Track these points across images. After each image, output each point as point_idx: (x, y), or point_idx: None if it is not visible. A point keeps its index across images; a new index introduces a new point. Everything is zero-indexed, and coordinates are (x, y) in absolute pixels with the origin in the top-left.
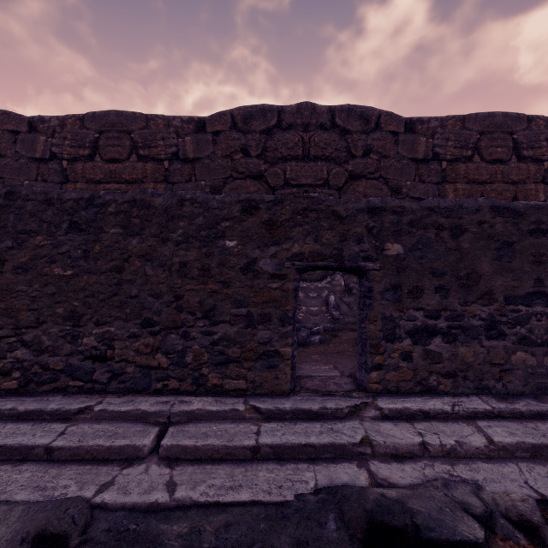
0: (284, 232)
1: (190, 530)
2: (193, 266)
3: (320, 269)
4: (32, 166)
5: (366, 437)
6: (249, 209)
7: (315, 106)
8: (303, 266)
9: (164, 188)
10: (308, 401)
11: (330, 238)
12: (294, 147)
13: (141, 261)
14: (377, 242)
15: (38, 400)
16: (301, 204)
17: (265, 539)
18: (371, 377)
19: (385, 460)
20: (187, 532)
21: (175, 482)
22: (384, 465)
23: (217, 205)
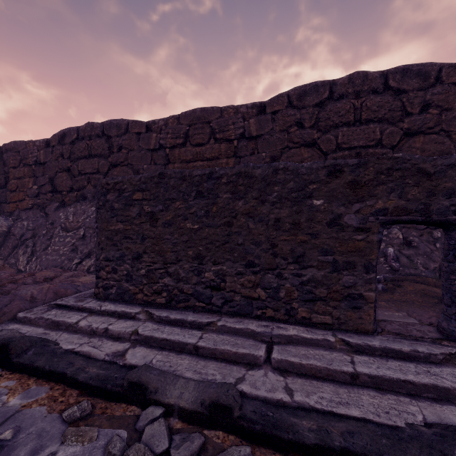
0: (368, 190)
1: (318, 428)
2: (286, 221)
3: (402, 223)
4: (148, 155)
5: None
6: (334, 172)
7: (367, 74)
8: (386, 220)
9: (234, 162)
10: (395, 342)
11: (415, 194)
12: (346, 114)
13: (245, 218)
14: None
15: (179, 313)
16: (385, 164)
17: (390, 453)
18: None
19: None
20: (316, 428)
21: (290, 388)
22: None
23: (305, 171)
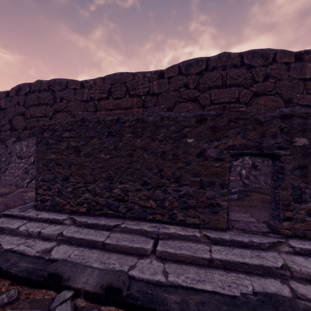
0: (223, 133)
1: (181, 300)
2: (169, 153)
3: (245, 155)
4: (82, 104)
5: (285, 264)
6: (201, 120)
7: (230, 54)
8: (235, 153)
9: (142, 110)
10: (239, 235)
11: (253, 135)
12: (216, 80)
13: (142, 151)
14: (287, 137)
15: (95, 218)
16: (234, 115)
17: None
18: (283, 225)
19: (301, 282)
20: (180, 301)
21: (167, 271)
22: (301, 285)
23: (182, 119)
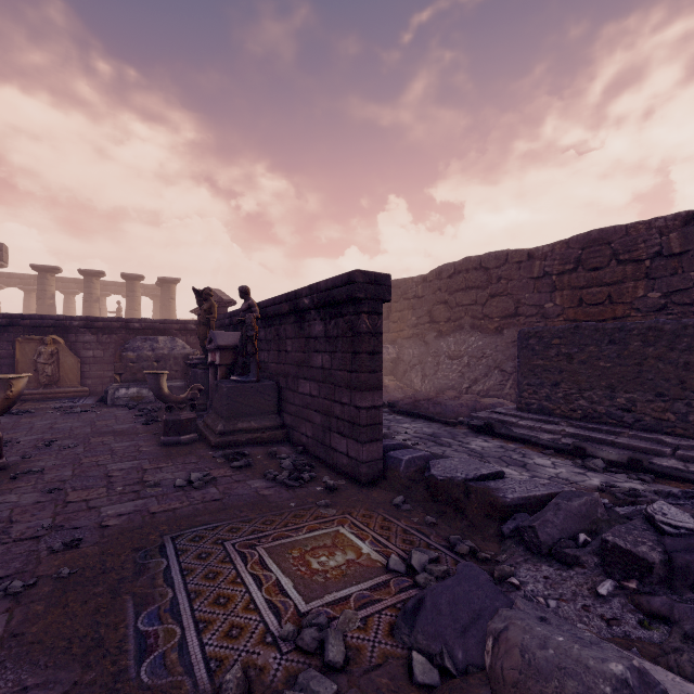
0: None
1: None
2: None
3: None
4: (530, 283)
5: None
6: None
7: None
8: None
9: (645, 285)
10: None
11: None
12: None
13: (655, 360)
14: None
15: (594, 424)
16: None
17: None
18: None
19: None
20: None
21: (687, 466)
22: None
23: None
